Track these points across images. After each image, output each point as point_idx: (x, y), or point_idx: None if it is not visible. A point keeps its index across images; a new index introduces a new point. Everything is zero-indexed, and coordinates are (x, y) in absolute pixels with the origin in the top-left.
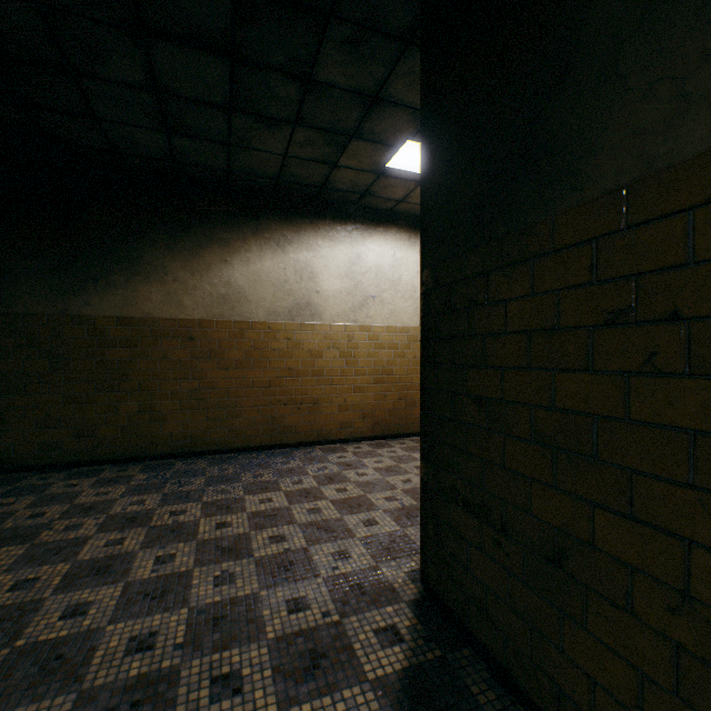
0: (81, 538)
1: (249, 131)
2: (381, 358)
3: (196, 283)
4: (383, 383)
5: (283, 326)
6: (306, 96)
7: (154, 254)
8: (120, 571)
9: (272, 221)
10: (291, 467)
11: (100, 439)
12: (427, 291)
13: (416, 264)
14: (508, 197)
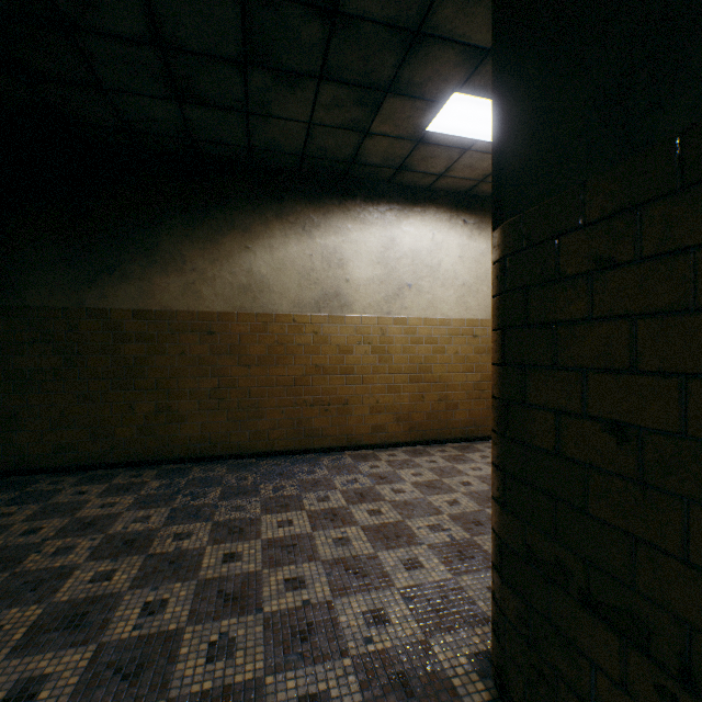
0: (68, 567)
1: (268, 93)
2: (418, 354)
3: (215, 273)
4: (421, 382)
5: (309, 318)
6: (331, 37)
7: (172, 242)
8: (96, 624)
9: (297, 203)
10: (317, 478)
11: (116, 440)
12: (505, 256)
13: (457, 248)
14: (700, 49)
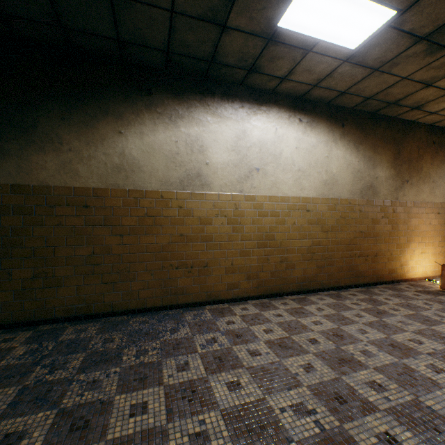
0: None
1: None
2: (264, 224)
3: (90, 153)
4: (266, 247)
5: (175, 194)
6: None
7: (49, 124)
8: None
9: (164, 97)
10: (179, 337)
11: None
12: None
13: (294, 141)
14: None
